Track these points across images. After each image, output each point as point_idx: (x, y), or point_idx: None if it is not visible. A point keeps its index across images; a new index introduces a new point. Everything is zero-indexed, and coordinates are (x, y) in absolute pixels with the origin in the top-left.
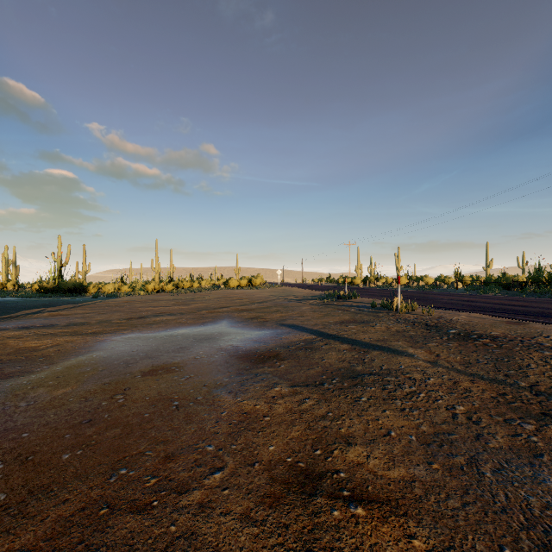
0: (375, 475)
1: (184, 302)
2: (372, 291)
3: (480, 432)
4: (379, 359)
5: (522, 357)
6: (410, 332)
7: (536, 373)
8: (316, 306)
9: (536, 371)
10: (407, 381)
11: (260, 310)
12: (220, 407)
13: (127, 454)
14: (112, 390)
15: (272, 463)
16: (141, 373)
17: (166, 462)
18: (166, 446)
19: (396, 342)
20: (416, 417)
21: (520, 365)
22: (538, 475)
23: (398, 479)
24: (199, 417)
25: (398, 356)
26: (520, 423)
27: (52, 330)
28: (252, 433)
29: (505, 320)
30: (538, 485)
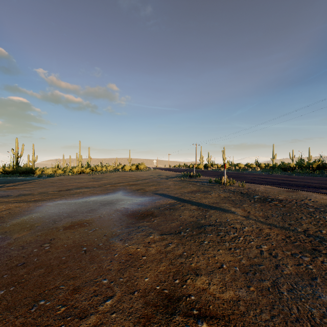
0: (214, 297)
1: (96, 179)
2: (209, 172)
3: (278, 263)
4: (214, 215)
5: (297, 212)
6: (232, 197)
7: (306, 223)
8: (176, 182)
9: (306, 221)
10: (232, 229)
11: (142, 185)
12: (114, 250)
13: (46, 288)
14: (42, 240)
15: (146, 291)
16: (63, 228)
17: (73, 294)
18: (74, 281)
19: (224, 204)
20: (238, 254)
21: (297, 217)
22: (315, 293)
23: (229, 299)
24: (99, 258)
25: (226, 213)
26: (301, 256)
27: (7, 199)
28: (134, 269)
29: (285, 189)
30: (316, 300)
